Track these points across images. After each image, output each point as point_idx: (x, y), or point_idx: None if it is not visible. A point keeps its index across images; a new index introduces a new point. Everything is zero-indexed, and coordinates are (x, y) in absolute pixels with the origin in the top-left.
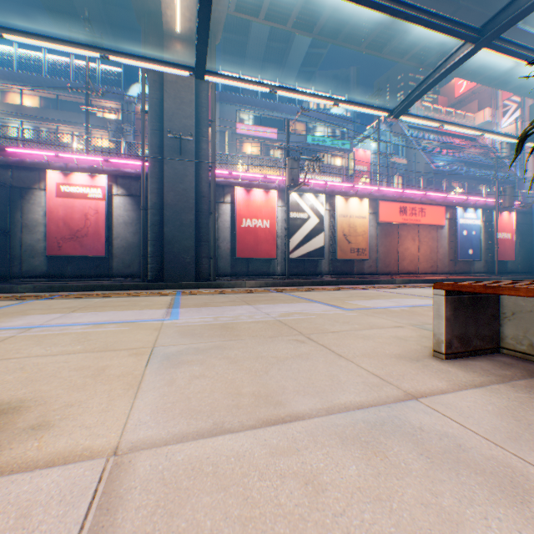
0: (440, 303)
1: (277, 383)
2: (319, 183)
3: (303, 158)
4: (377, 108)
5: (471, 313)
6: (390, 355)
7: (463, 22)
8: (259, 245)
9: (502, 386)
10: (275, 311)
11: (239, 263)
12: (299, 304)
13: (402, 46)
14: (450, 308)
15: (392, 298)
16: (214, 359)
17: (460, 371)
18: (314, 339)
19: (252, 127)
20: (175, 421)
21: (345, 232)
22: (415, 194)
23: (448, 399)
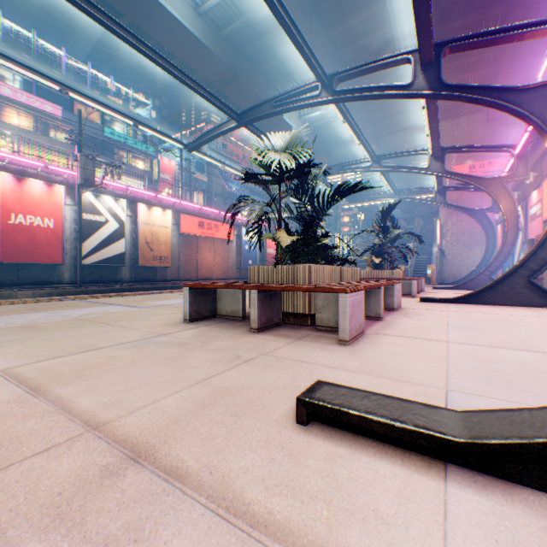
0: (187, 294)
1: (89, 342)
2: (120, 186)
3: (101, 160)
4: (175, 140)
5: (203, 298)
6: (161, 325)
7: (242, 89)
8: (39, 248)
9: (205, 327)
10: (75, 314)
11: (5, 269)
12: (99, 307)
13: (201, 83)
14: (192, 296)
15: (182, 298)
16: (33, 341)
17: (192, 325)
18: (114, 324)
19: (23, 92)
20: (28, 360)
21: (149, 240)
22: (213, 212)
23: (179, 333)
